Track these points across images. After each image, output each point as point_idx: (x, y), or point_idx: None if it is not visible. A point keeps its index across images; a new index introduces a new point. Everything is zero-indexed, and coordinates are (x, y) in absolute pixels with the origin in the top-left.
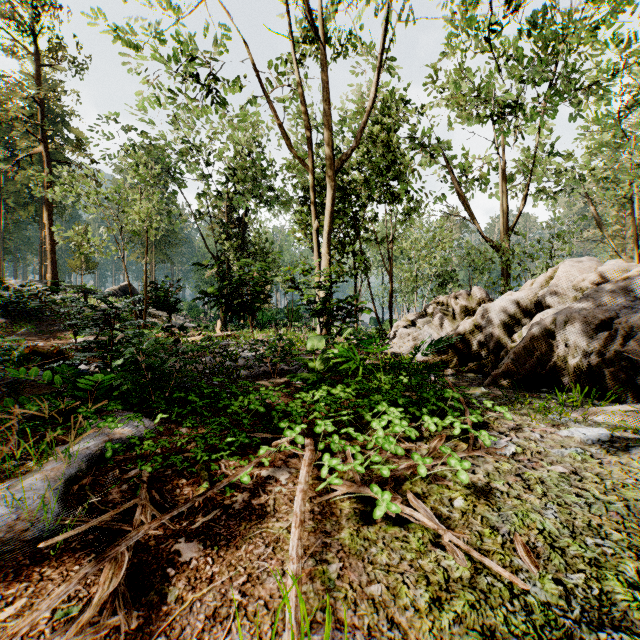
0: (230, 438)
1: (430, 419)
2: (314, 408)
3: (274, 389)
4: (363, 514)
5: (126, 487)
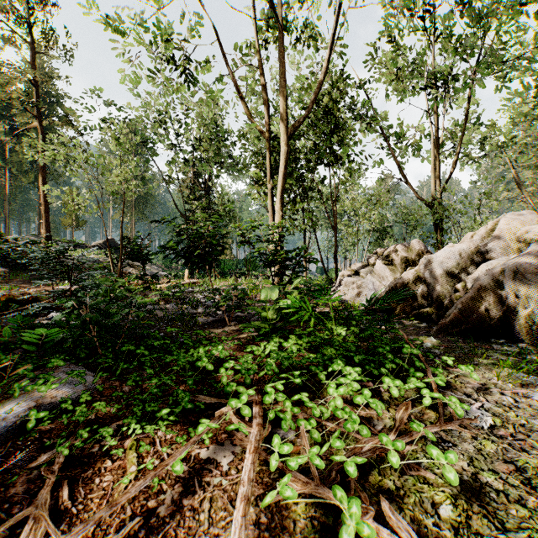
0: (166, 409)
1: (391, 382)
2: (265, 363)
3: (227, 339)
4: (323, 528)
5: (37, 474)
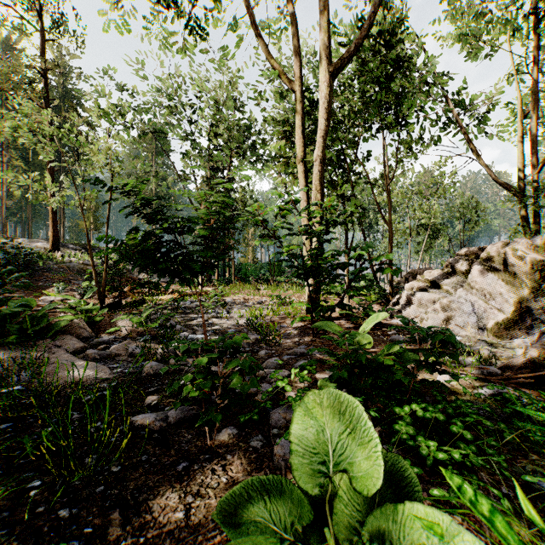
0: None
1: None
2: None
3: None
4: None
5: None
